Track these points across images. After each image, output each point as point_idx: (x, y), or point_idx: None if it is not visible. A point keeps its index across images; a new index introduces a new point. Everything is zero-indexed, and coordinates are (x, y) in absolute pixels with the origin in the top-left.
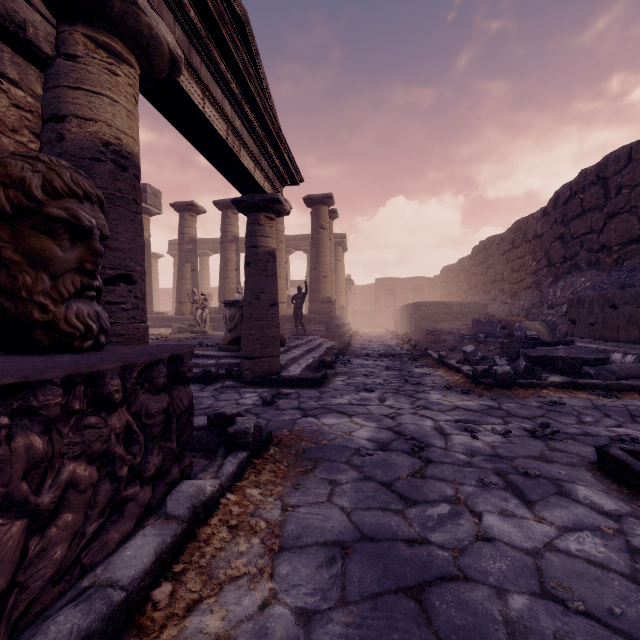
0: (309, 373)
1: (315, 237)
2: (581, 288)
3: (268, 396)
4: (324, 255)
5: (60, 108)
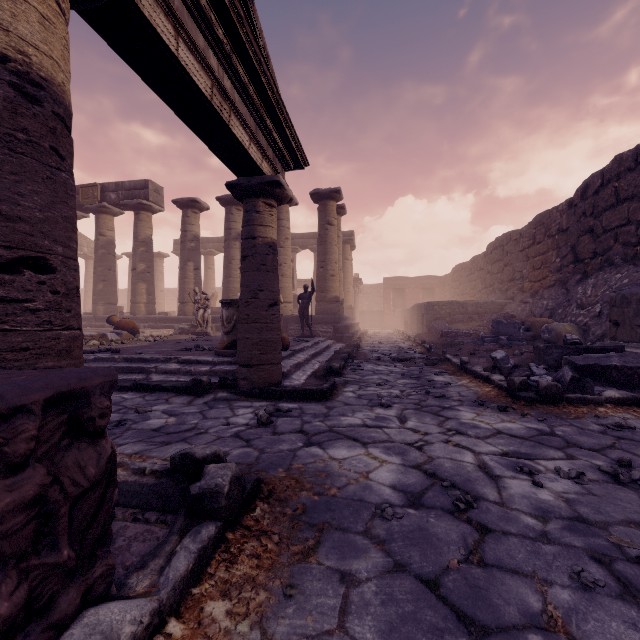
0: (315, 382)
1: (322, 234)
2: (617, 286)
3: (264, 415)
4: (332, 252)
5: None
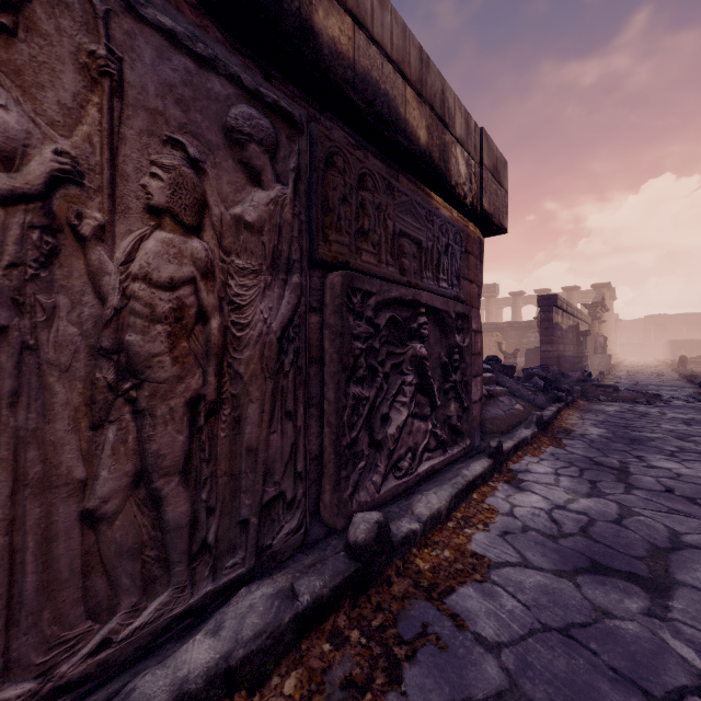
0: None
1: None
2: None
3: None
4: (604, 315)
5: (593, 330)
